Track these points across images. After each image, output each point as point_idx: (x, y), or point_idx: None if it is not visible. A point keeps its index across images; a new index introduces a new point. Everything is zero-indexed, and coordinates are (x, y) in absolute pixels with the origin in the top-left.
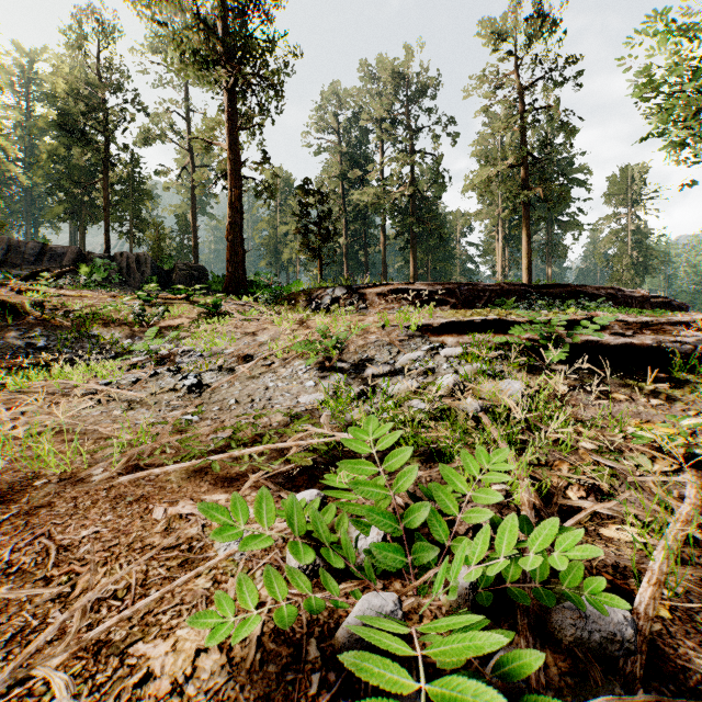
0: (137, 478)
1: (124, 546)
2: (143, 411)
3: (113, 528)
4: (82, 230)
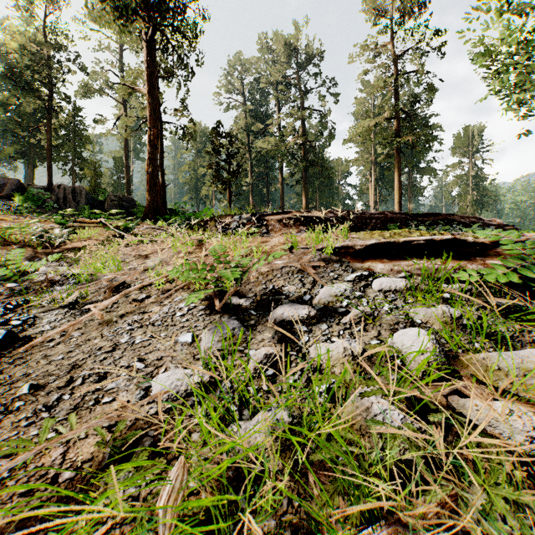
0: None
1: None
2: None
3: None
4: (32, 168)
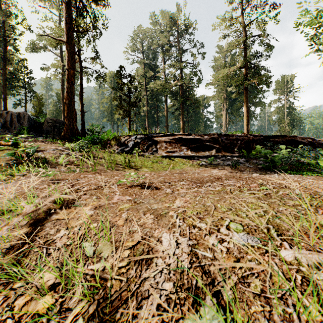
0: None
1: None
2: None
3: None
4: None
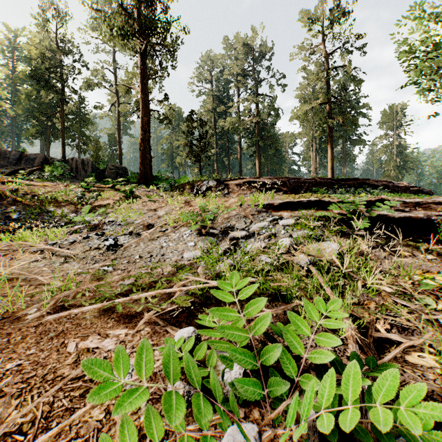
0: (60, 317)
1: (39, 378)
2: (74, 264)
3: (34, 360)
4: (48, 144)
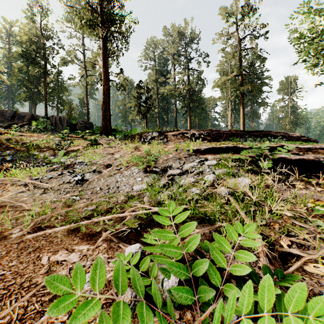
0: (37, 236)
1: (18, 285)
2: (50, 194)
3: (14, 271)
4: (34, 105)
